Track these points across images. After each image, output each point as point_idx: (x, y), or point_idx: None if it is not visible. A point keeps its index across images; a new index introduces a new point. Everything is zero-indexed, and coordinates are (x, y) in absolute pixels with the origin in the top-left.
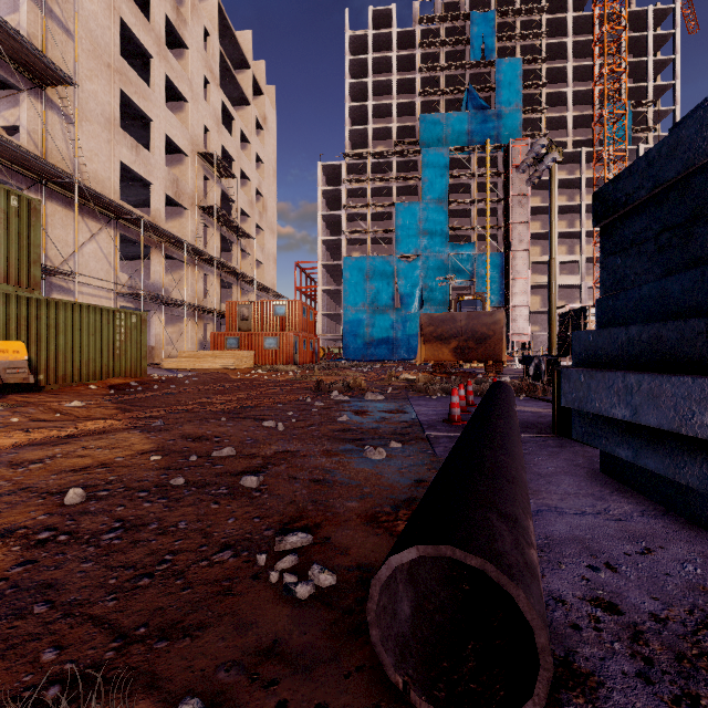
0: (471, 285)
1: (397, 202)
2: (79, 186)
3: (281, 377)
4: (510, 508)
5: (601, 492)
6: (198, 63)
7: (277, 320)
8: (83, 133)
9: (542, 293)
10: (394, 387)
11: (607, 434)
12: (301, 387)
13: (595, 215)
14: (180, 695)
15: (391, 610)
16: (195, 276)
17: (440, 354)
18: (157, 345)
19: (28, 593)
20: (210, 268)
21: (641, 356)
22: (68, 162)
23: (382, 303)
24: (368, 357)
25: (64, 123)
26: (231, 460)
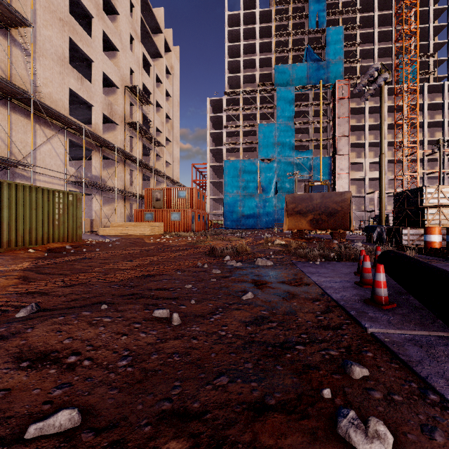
0: (309, 179)
1: (260, 124)
2: (34, 101)
3: (182, 242)
4: None
5: None
6: (126, 25)
7: (180, 201)
8: (40, 65)
9: (357, 184)
10: (273, 251)
11: None
12: (197, 251)
13: None
14: None
15: None
16: (124, 170)
17: (300, 224)
18: (96, 218)
19: None
20: (135, 165)
21: None
22: (28, 85)
23: (249, 191)
24: (241, 227)
25: (25, 57)
26: None
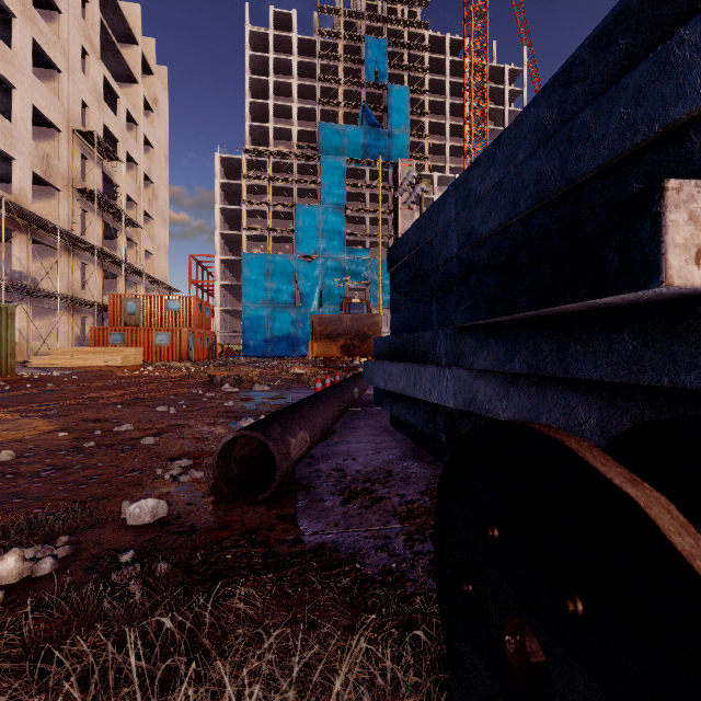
0: (366, 288)
1: (298, 204)
2: None
3: (174, 374)
4: (290, 424)
5: (380, 433)
6: (74, 31)
7: (169, 315)
8: None
9: None
10: (283, 380)
11: (384, 398)
12: (194, 382)
13: (387, 265)
14: (120, 508)
15: (226, 469)
16: (70, 264)
17: (330, 351)
18: (21, 341)
19: (3, 497)
20: (89, 256)
21: (392, 353)
22: None
23: (282, 301)
24: (269, 354)
25: None
26: (131, 432)
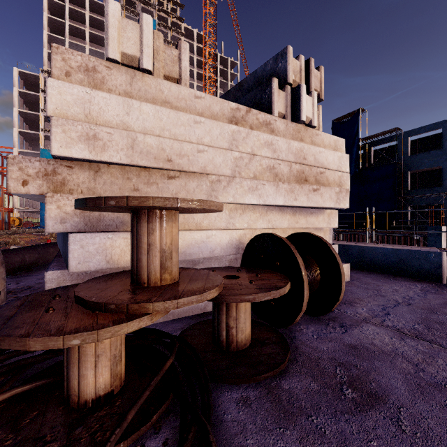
0: None
1: None
2: None
3: None
4: None
5: None
6: None
7: None
8: None
9: None
10: None
11: None
12: None
13: None
14: None
15: None
16: None
17: None
18: None
19: None
20: None
21: None
22: None
23: None
24: None
25: None
26: None
